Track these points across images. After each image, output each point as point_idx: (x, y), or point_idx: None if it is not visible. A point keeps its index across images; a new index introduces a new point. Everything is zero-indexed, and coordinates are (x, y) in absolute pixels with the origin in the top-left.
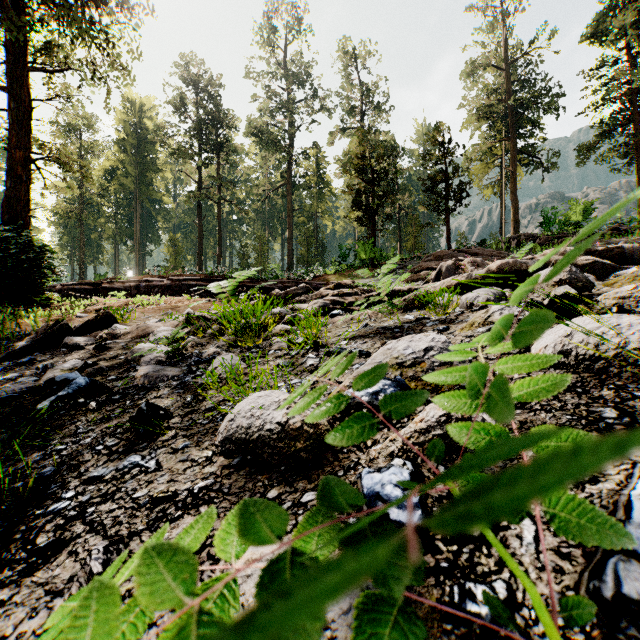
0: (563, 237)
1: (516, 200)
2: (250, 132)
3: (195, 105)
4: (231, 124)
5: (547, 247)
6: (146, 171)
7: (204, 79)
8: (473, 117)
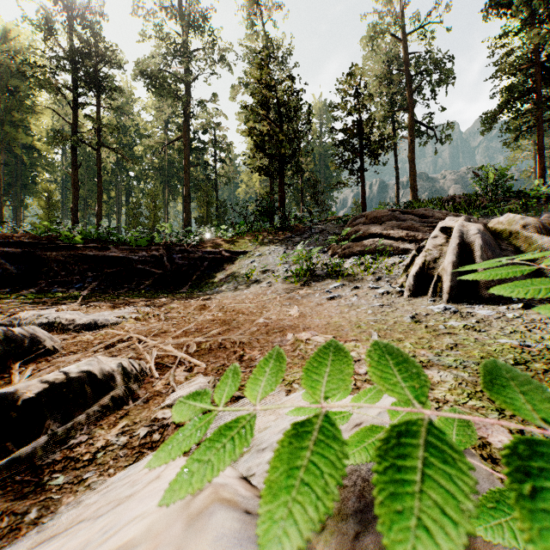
0: (508, 200)
1: (414, 168)
2: (139, 72)
3: (67, 30)
4: (114, 59)
5: (501, 211)
6: (13, 110)
7: (83, 6)
8: (376, 82)
